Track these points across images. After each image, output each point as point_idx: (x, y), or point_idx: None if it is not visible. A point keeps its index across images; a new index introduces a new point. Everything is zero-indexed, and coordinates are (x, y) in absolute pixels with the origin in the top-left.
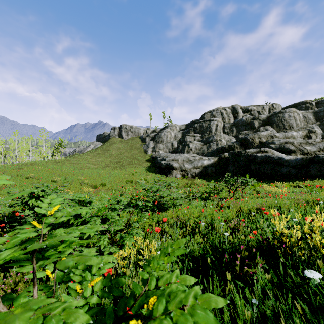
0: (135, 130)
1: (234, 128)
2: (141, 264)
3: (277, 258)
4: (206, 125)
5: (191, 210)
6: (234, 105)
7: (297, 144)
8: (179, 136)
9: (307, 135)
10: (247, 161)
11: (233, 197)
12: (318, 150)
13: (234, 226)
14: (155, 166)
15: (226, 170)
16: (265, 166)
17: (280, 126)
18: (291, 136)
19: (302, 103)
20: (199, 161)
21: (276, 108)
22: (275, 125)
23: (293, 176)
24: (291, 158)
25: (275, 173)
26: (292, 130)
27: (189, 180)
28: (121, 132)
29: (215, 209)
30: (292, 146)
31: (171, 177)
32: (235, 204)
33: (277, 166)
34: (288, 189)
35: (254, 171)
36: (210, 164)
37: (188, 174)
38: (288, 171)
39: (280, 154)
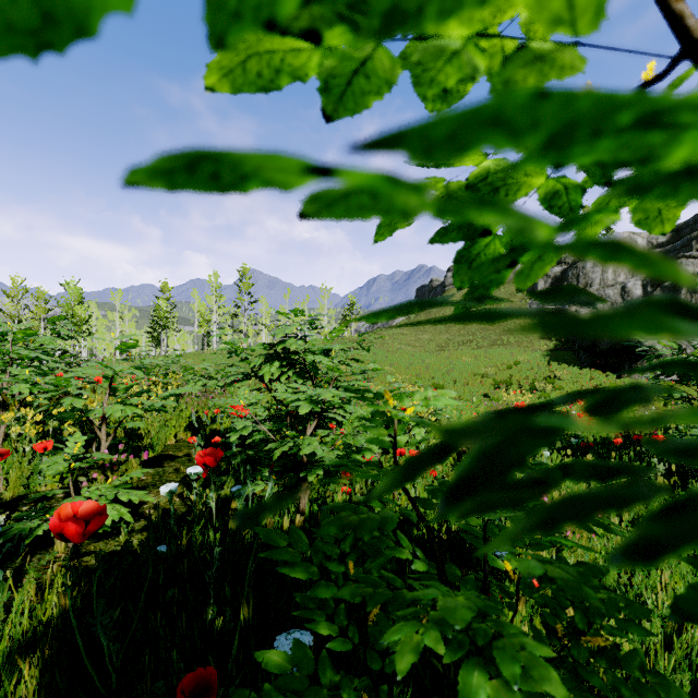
0: None
1: None
2: None
3: None
4: None
5: None
6: None
7: None
8: None
9: None
10: None
11: None
12: None
13: None
14: (570, 349)
15: None
16: None
17: None
18: None
19: None
20: None
21: None
22: None
23: None
24: None
25: None
26: None
27: None
28: None
29: None
30: None
31: (639, 379)
32: None
33: None
34: None
35: None
36: None
37: None
38: None
39: None
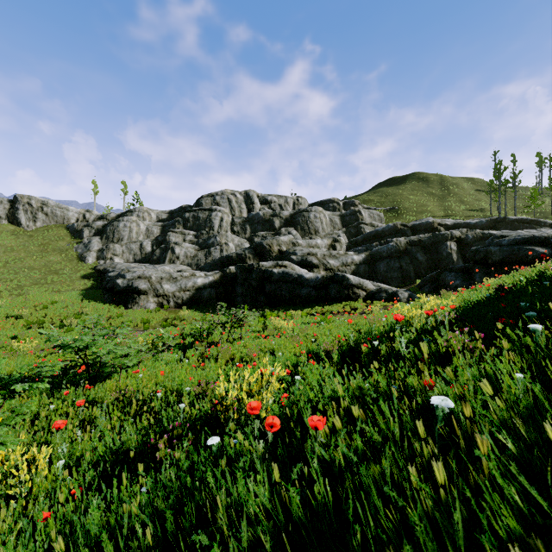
0: (57, 211)
1: (248, 226)
2: (13, 492)
3: (222, 426)
4: (205, 217)
5: (153, 371)
6: (248, 190)
7: (321, 256)
8: (157, 231)
9: (332, 245)
10: (261, 279)
11: (227, 339)
12: (341, 264)
13: (200, 390)
14: (102, 287)
15: (233, 294)
16: (282, 286)
17: (305, 229)
18: (315, 245)
19: (330, 201)
20: (189, 279)
21: (301, 203)
22: (300, 228)
23: (313, 300)
24: (311, 276)
25: (294, 297)
26: (318, 237)
27: (171, 312)
28: (15, 212)
29: (193, 365)
30: (315, 258)
31: (137, 309)
32: (225, 352)
33: (297, 287)
34: (304, 318)
35: (270, 294)
36: (208, 284)
37: (169, 303)
38: (308, 293)
39: (302, 269)
